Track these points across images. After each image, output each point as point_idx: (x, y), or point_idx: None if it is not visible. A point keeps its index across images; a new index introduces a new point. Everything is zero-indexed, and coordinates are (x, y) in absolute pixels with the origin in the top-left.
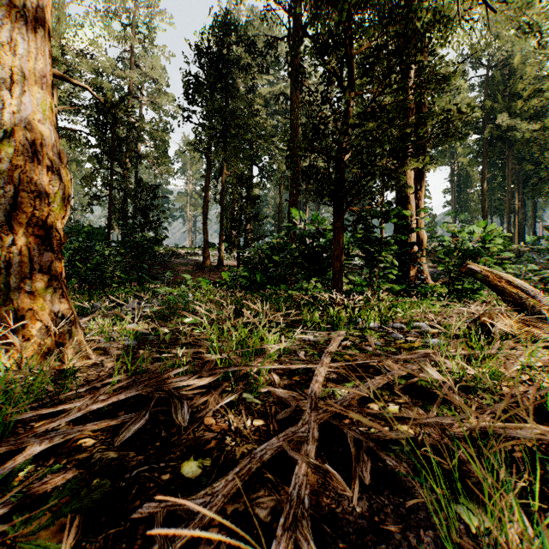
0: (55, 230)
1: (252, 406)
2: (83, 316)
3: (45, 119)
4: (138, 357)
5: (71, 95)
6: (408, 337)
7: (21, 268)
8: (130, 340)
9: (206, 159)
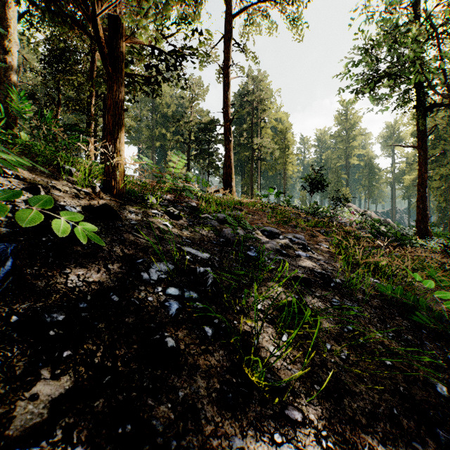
0: None
1: None
2: None
3: None
4: None
5: None
6: None
7: None
8: None
9: None
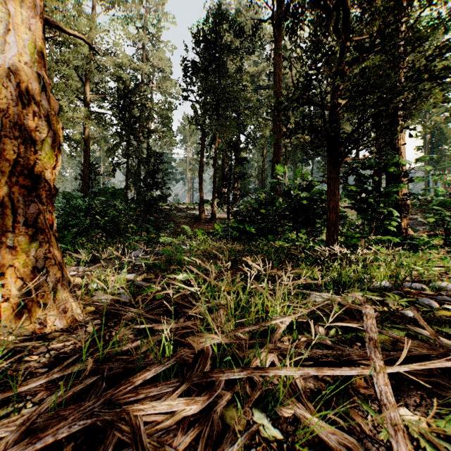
0: (43, 180)
1: (273, 450)
2: (94, 263)
3: (33, 62)
4: (126, 319)
5: (99, 86)
6: (444, 305)
7: (3, 221)
8: (123, 296)
9: (201, 129)
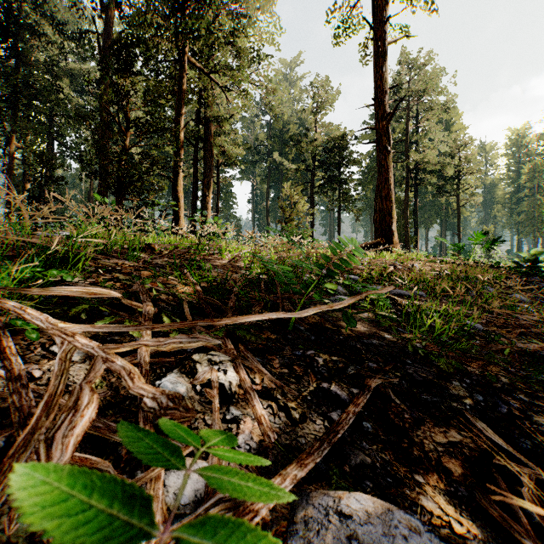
0: None
1: None
2: None
3: None
4: None
5: None
6: None
7: None
8: None
9: None
